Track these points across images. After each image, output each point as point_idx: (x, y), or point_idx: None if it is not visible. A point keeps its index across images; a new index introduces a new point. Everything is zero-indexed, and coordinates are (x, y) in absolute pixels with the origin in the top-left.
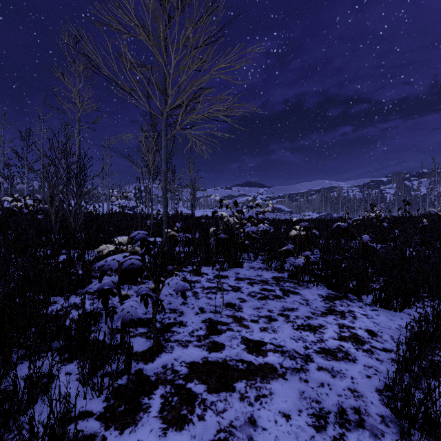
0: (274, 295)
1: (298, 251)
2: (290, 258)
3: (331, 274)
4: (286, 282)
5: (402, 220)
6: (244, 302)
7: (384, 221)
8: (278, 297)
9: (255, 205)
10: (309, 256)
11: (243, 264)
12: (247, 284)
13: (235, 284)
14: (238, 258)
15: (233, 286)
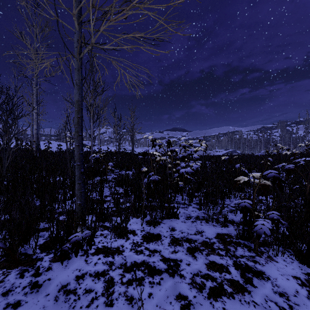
0: (231, 283)
1: (234, 194)
2: (226, 201)
3: (307, 244)
4: (237, 245)
5: (309, 157)
6: (189, 308)
7: (296, 158)
8: (237, 287)
9: (187, 145)
10: (278, 220)
11: (178, 215)
12: (186, 252)
13: (170, 255)
14: (173, 207)
15: (167, 259)
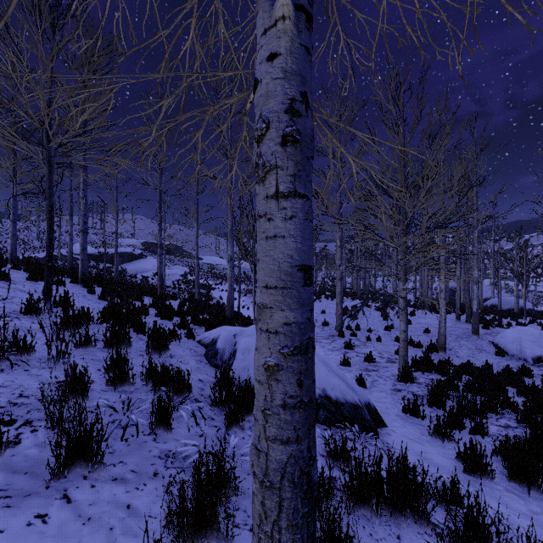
0: None
1: None
2: None
3: None
4: None
5: None
6: None
7: None
8: None
9: None
10: None
11: None
12: None
13: None
14: None
15: None
